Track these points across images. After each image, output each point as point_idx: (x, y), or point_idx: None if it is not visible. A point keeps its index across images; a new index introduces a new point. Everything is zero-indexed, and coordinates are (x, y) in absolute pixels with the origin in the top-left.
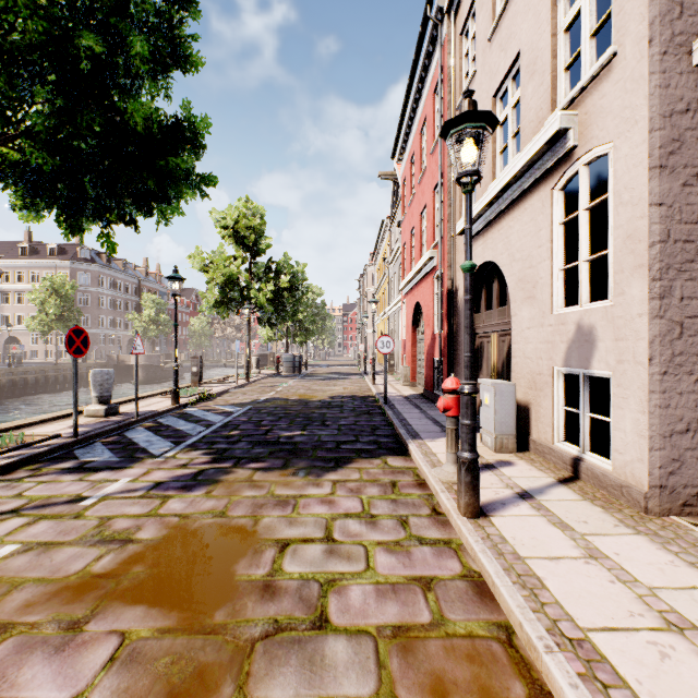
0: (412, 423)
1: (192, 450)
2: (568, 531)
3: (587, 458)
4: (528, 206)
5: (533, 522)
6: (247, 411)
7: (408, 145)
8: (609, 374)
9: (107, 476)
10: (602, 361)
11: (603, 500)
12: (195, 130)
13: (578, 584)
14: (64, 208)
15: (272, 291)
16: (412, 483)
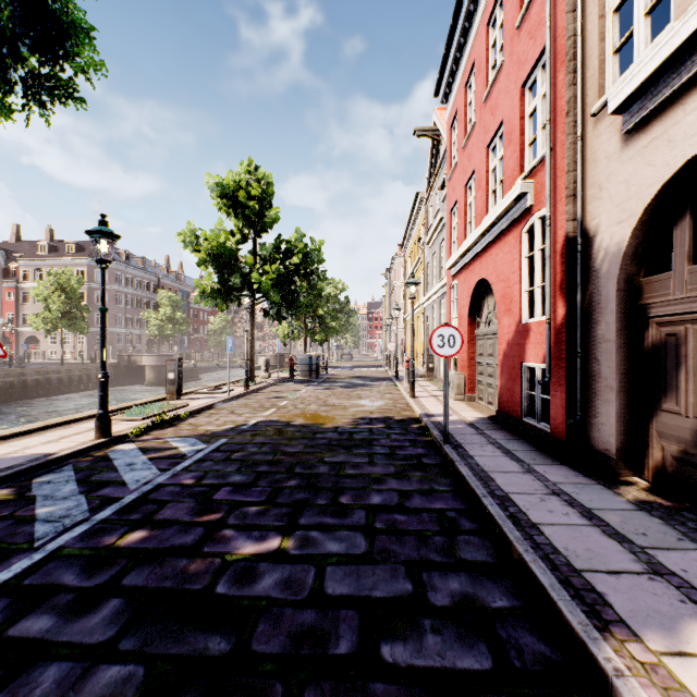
0: (537, 519)
1: None
2: None
3: None
4: None
5: None
6: (208, 455)
7: (461, 64)
8: None
9: None
10: None
11: None
12: None
13: None
14: None
15: (280, 276)
16: None
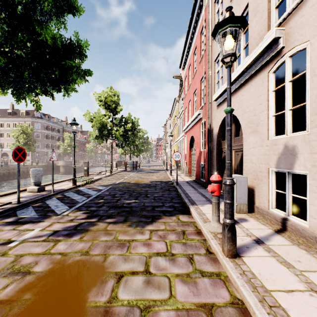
0: (191, 196)
1: (77, 211)
2: (291, 268)
3: (291, 219)
4: (253, 83)
5: (268, 261)
6: (109, 189)
7: (187, 61)
8: (305, 173)
9: (29, 226)
10: (301, 165)
11: (304, 244)
12: (81, 47)
13: (311, 315)
14: (13, 86)
15: (122, 131)
16: (194, 232)
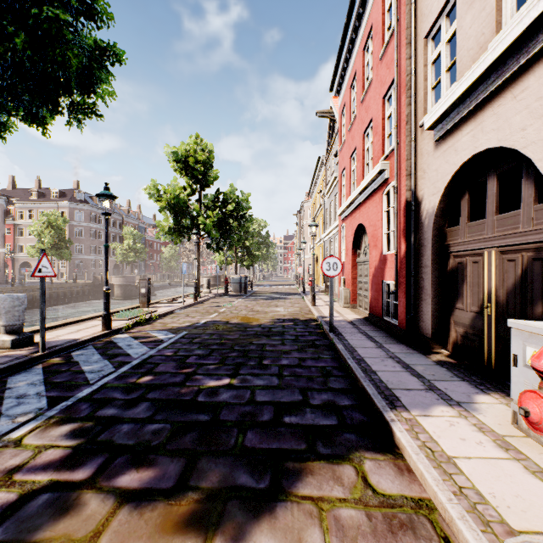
0: (376, 369)
1: (59, 423)
2: None
3: None
4: None
5: None
6: (178, 340)
7: (348, 72)
8: None
9: None
10: None
11: None
12: None
13: None
14: None
15: (219, 219)
16: None
